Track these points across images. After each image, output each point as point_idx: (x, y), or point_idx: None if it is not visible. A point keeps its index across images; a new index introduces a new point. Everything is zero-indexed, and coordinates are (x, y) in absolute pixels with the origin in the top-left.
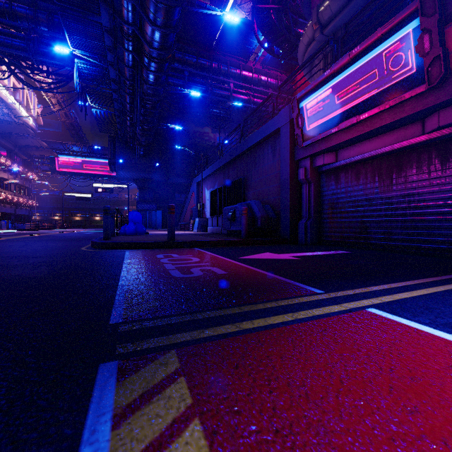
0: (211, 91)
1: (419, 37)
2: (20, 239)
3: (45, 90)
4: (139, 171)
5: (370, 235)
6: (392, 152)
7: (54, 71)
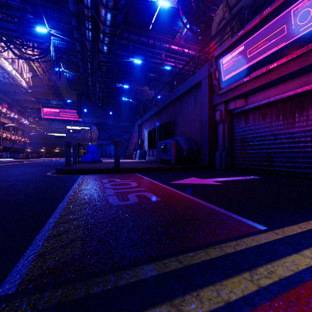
0: (148, 60)
1: None
2: (9, 166)
3: (31, 59)
4: (98, 117)
5: (275, 163)
6: (295, 95)
7: (38, 46)
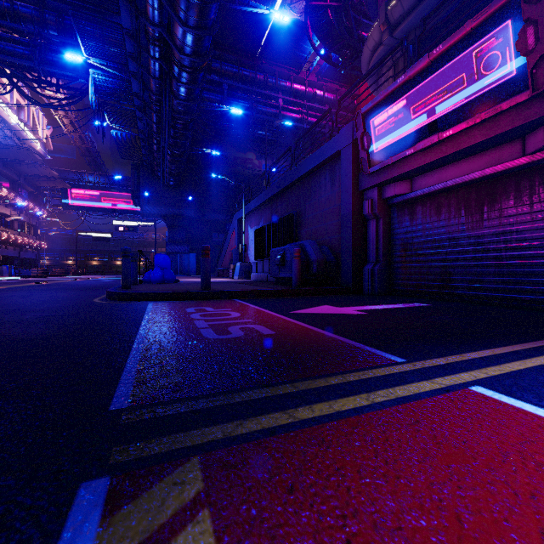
0: (255, 108)
1: (520, 31)
2: (22, 288)
3: (54, 107)
4: (168, 205)
5: (454, 283)
6: (483, 178)
7: (65, 84)
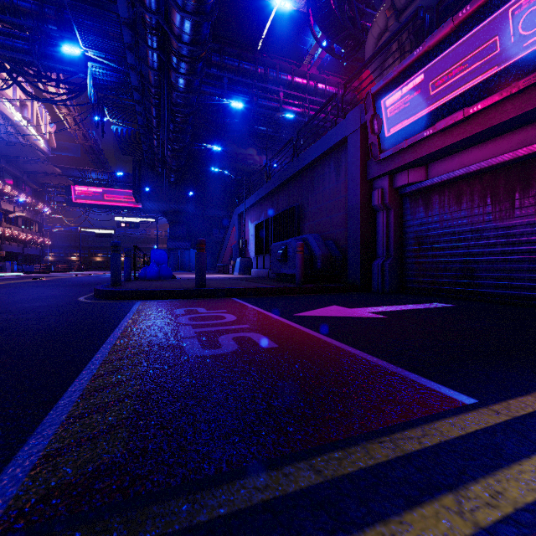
0: (256, 102)
1: None
2: (14, 285)
3: (54, 102)
4: (169, 201)
5: (478, 281)
6: (514, 161)
7: (65, 79)
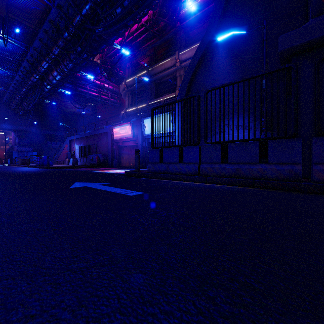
0: (76, 89)
1: (131, 128)
2: None
3: None
4: (19, 125)
5: (129, 164)
6: (132, 145)
7: None
